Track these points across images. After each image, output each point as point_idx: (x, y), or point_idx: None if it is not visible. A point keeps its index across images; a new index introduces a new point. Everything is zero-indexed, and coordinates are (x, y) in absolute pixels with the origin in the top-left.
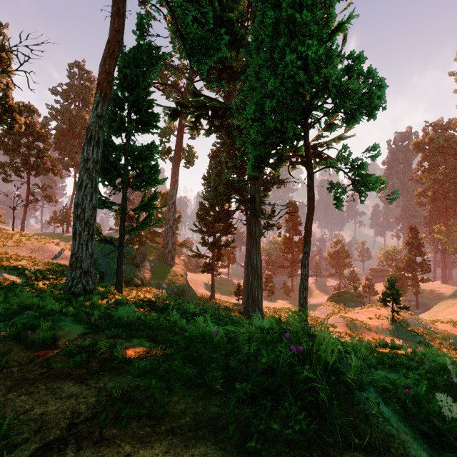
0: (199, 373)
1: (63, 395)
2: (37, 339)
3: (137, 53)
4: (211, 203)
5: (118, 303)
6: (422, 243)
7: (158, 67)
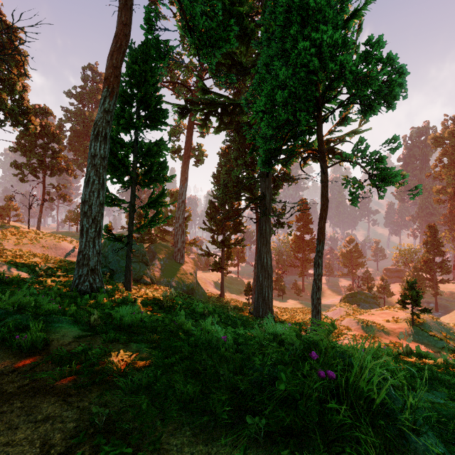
0: (202, 391)
1: (39, 418)
2: (26, 343)
3: (145, 49)
4: (220, 201)
5: (125, 301)
6: (441, 243)
7: (166, 61)
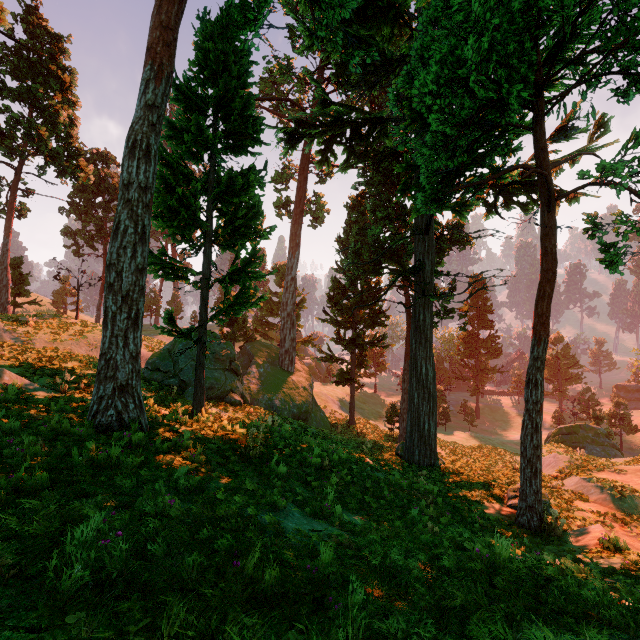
0: None
1: None
2: None
3: (226, 18)
4: (349, 278)
5: (179, 446)
6: None
7: (258, 27)
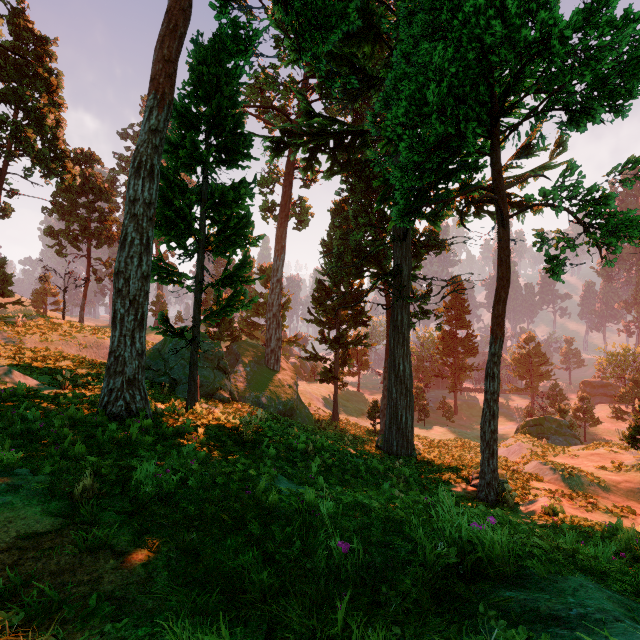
0: None
1: None
2: None
3: (218, 43)
4: (332, 280)
5: (181, 432)
6: None
7: (249, 56)
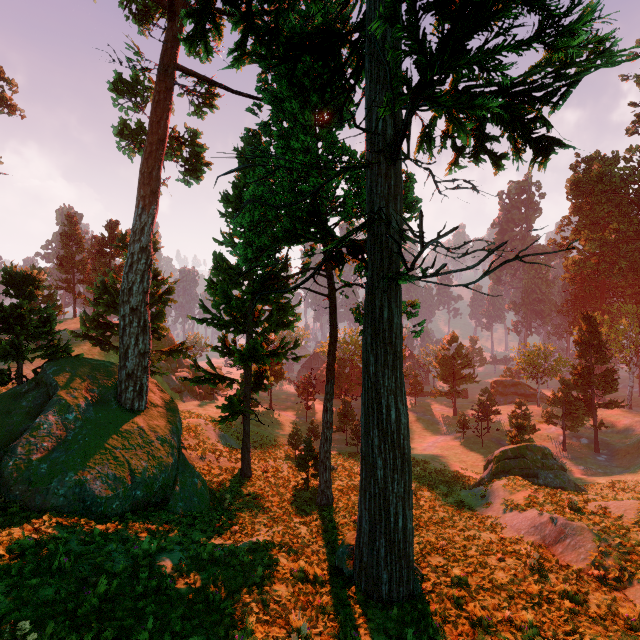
0: None
1: None
2: None
3: None
4: (243, 249)
5: None
6: (606, 343)
7: None
